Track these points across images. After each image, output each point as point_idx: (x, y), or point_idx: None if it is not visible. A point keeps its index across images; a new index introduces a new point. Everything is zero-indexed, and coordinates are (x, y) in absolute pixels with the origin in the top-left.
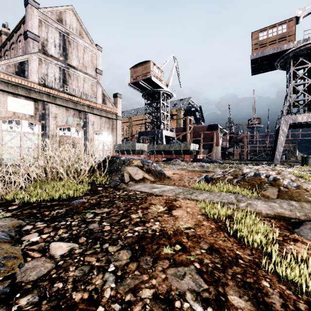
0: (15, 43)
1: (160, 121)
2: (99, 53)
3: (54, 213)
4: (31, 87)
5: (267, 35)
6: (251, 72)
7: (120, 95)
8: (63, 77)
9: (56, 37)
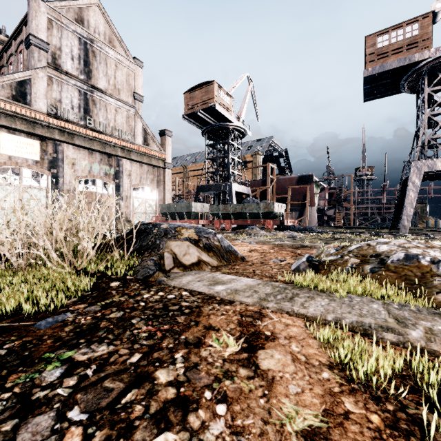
0: (15, 55)
1: (228, 170)
2: (139, 70)
3: None
4: (36, 118)
5: (389, 40)
6: (364, 96)
7: (170, 132)
8: (85, 104)
9: (73, 45)
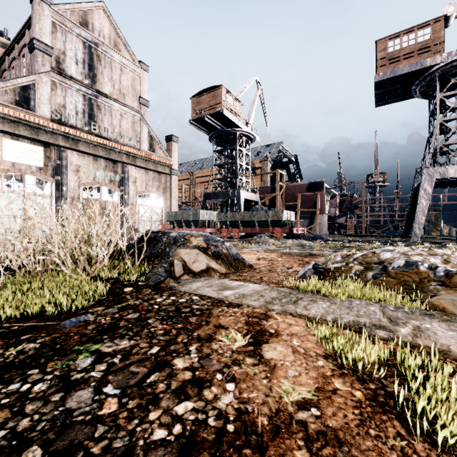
0: (17, 59)
1: (236, 177)
2: (145, 74)
3: (11, 354)
4: (40, 124)
5: (400, 44)
6: (375, 101)
7: (176, 138)
8: (90, 109)
9: (78, 49)
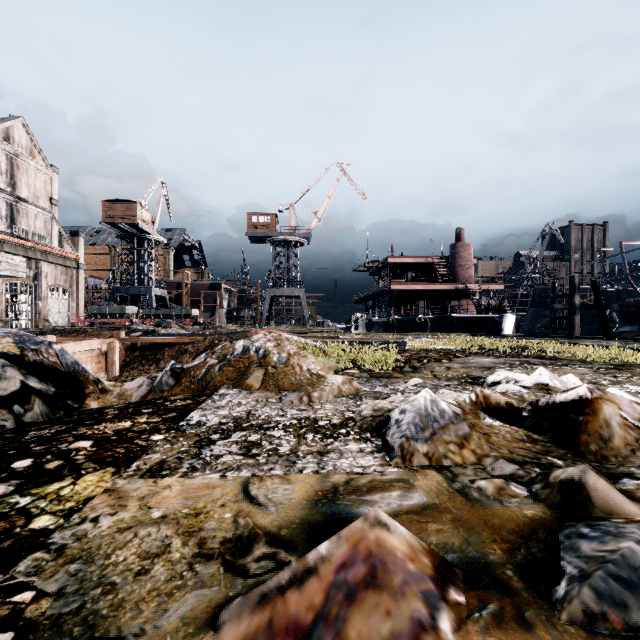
0: None
1: (147, 275)
2: (56, 176)
3: None
4: None
5: (258, 219)
6: (251, 240)
7: (83, 234)
8: (11, 213)
9: (2, 162)
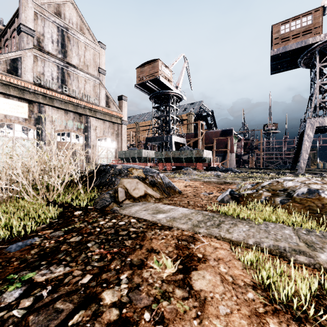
0: (9, 40)
1: (169, 125)
2: (102, 51)
3: None
4: (25, 87)
5: (290, 28)
6: (271, 70)
7: (126, 97)
8: (62, 76)
9: (53, 32)
